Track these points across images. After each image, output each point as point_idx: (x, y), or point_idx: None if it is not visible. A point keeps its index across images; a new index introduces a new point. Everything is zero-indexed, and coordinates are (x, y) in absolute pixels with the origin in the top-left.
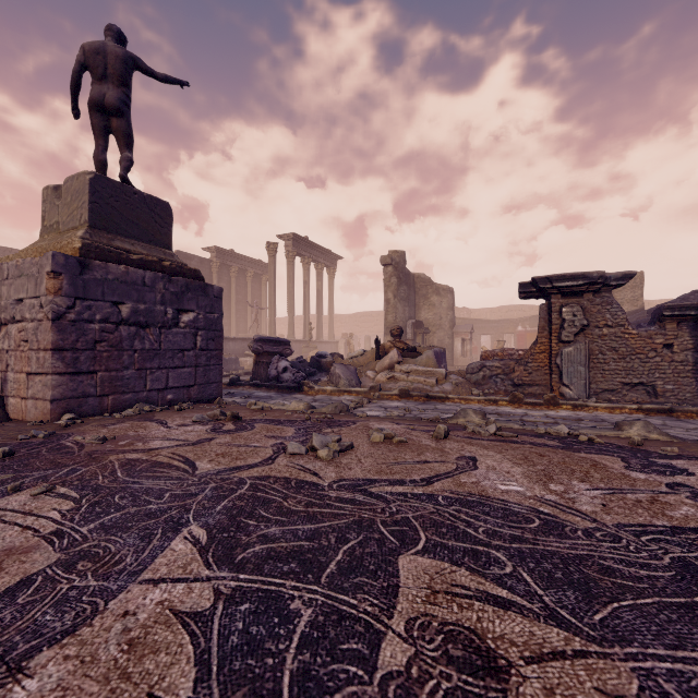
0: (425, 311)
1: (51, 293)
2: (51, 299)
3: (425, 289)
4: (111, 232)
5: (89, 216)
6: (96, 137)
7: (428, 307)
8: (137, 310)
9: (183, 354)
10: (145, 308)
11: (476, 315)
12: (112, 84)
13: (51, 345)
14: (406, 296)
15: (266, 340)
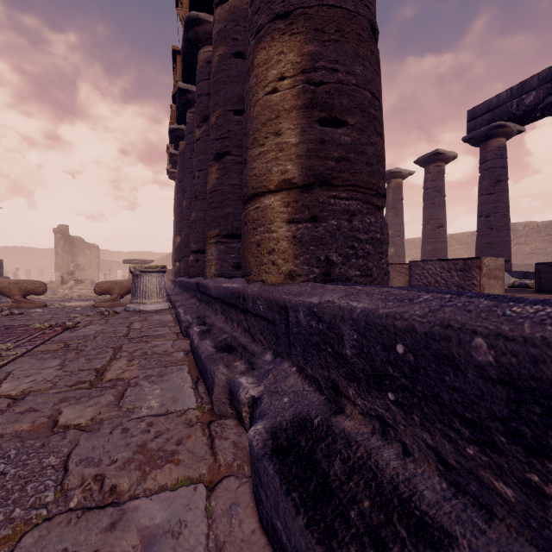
0: (81, 258)
1: None
2: None
3: (81, 245)
4: None
5: None
6: None
7: (83, 255)
8: None
9: None
10: None
11: (116, 256)
12: None
13: None
14: (69, 250)
15: None
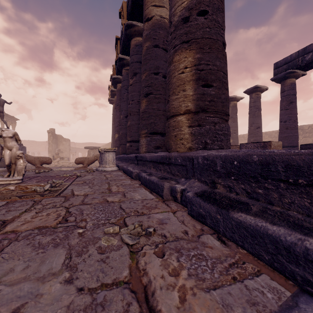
0: (61, 146)
1: None
2: None
3: (61, 139)
4: None
5: None
6: None
7: (62, 144)
8: None
9: None
10: None
11: (77, 145)
12: (1, 106)
13: None
14: (55, 142)
15: None
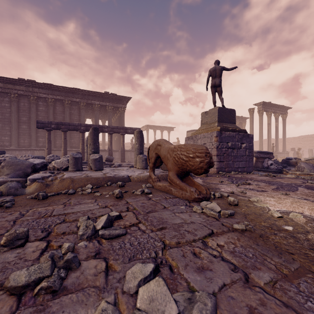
0: None
1: (215, 141)
2: (215, 143)
3: None
4: (222, 122)
5: (217, 119)
6: (213, 95)
7: None
8: (232, 144)
9: (242, 157)
10: (234, 143)
11: None
12: (217, 78)
13: (216, 154)
14: None
15: (261, 152)
